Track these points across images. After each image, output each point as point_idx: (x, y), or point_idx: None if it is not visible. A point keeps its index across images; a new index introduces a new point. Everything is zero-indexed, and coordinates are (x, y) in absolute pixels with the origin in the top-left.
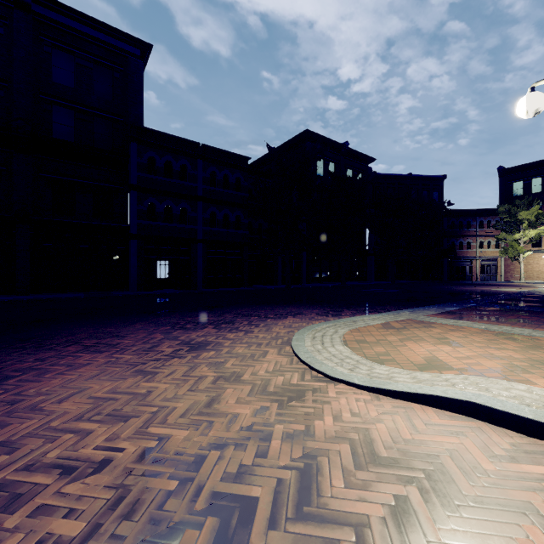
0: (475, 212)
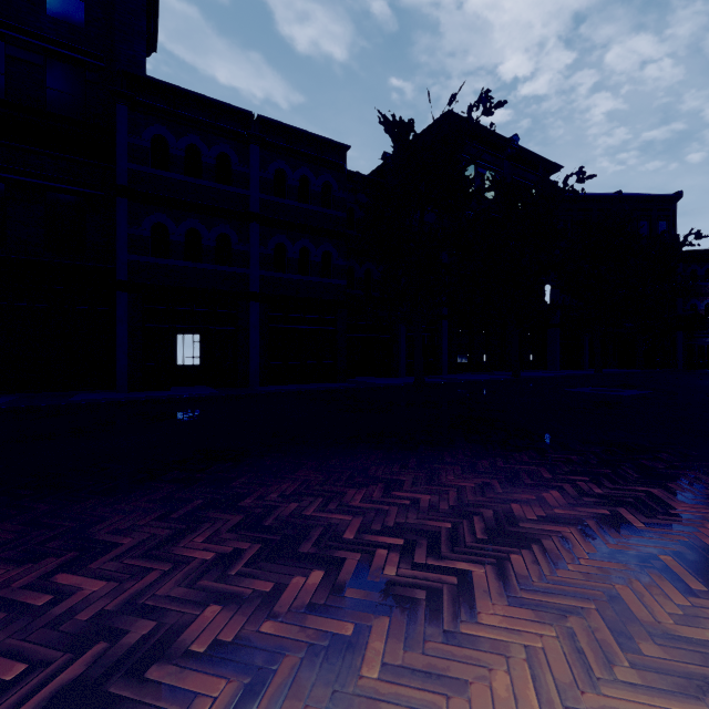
0: None
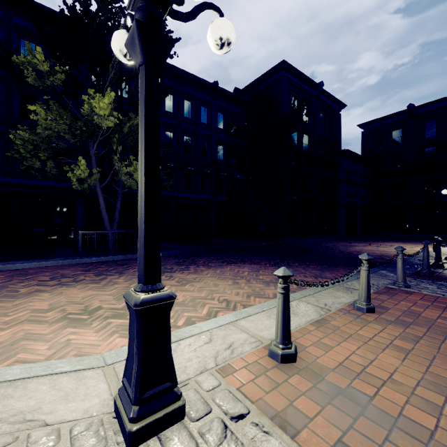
0: None
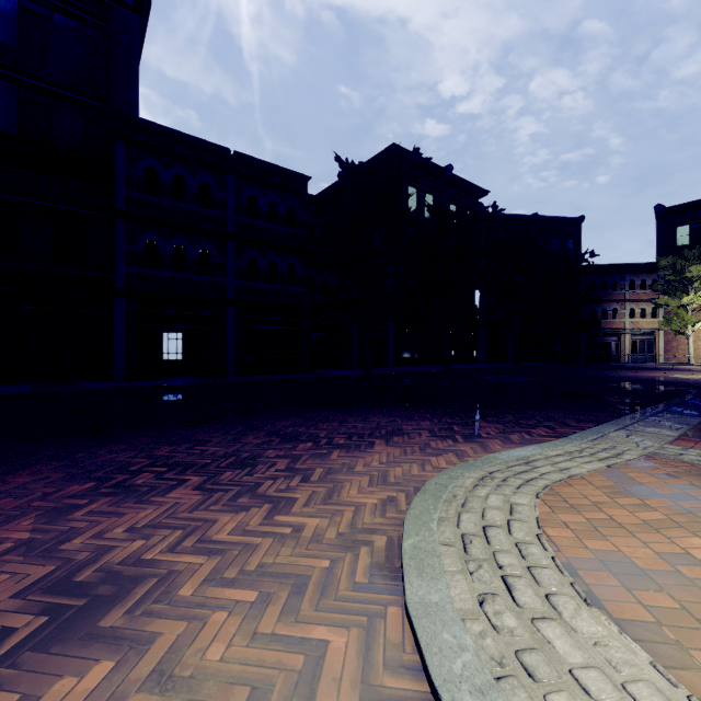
0: (624, 267)
